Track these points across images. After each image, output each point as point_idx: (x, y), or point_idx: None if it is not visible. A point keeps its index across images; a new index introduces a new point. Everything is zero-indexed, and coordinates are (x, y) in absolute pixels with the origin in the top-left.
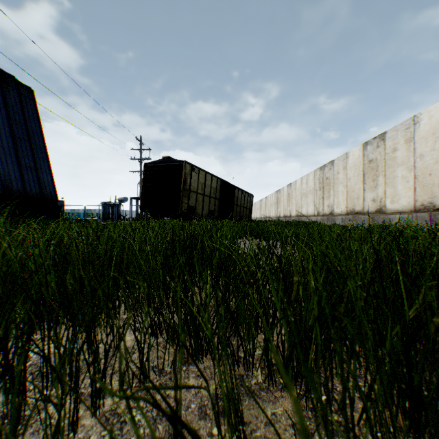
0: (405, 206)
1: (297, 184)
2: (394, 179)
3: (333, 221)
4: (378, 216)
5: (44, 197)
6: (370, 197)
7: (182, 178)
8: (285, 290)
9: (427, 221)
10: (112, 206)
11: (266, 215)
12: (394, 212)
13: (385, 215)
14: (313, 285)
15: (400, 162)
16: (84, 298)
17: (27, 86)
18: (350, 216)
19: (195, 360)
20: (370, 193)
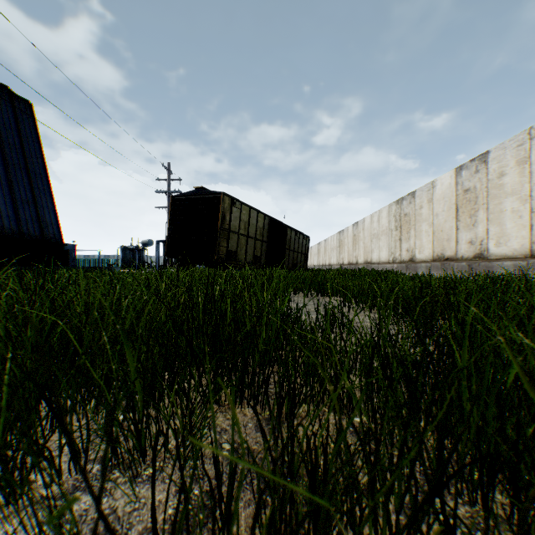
0: (516, 249)
1: (365, 223)
2: (501, 214)
3: (414, 269)
4: (477, 263)
5: (45, 240)
6: (465, 238)
7: (219, 214)
8: (440, 458)
9: None
10: (133, 250)
11: (325, 262)
12: (500, 259)
13: (487, 261)
14: None
15: (509, 191)
16: None
17: (24, 99)
18: (437, 263)
19: None
20: (466, 232)
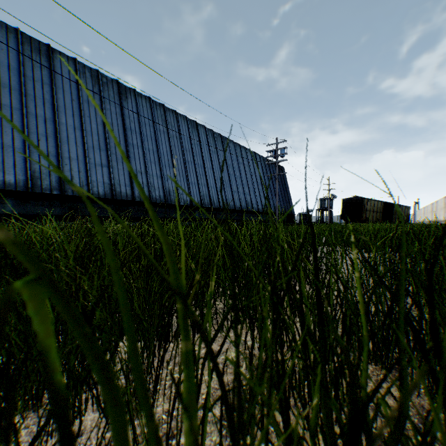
0: None
1: (437, 202)
2: None
3: None
4: None
5: (292, 214)
6: None
7: (362, 205)
8: None
9: None
10: (304, 215)
11: (426, 220)
12: None
13: None
14: None
15: None
16: None
17: (282, 167)
18: None
19: None
20: None
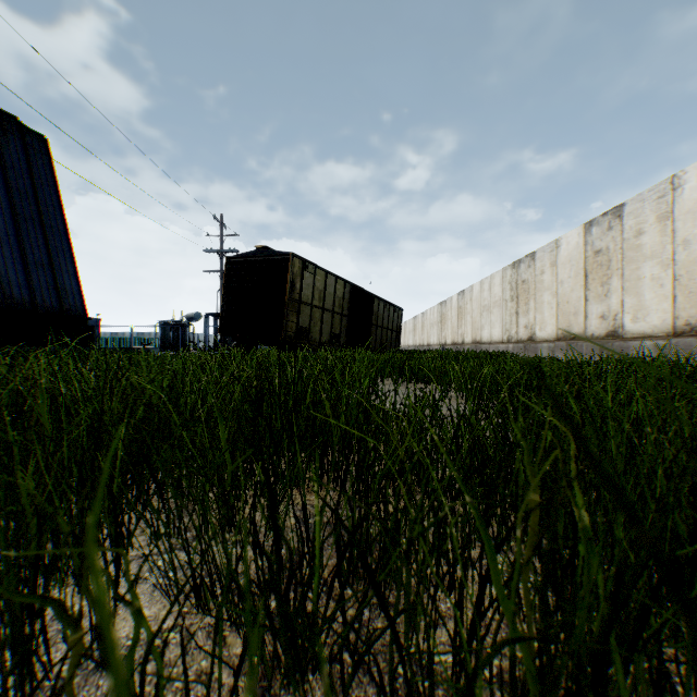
0: (657, 326)
1: (474, 292)
2: (639, 281)
3: (533, 351)
4: (610, 343)
5: (64, 313)
6: (596, 311)
7: (287, 280)
8: (488, 503)
9: (696, 352)
10: (176, 327)
11: (423, 342)
12: (638, 337)
13: (622, 341)
14: (585, 518)
15: (648, 254)
16: (7, 547)
17: (38, 133)
18: (562, 343)
19: (288, 689)
20: (597, 305)
